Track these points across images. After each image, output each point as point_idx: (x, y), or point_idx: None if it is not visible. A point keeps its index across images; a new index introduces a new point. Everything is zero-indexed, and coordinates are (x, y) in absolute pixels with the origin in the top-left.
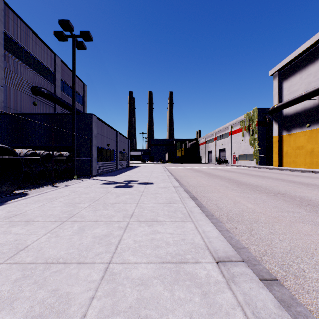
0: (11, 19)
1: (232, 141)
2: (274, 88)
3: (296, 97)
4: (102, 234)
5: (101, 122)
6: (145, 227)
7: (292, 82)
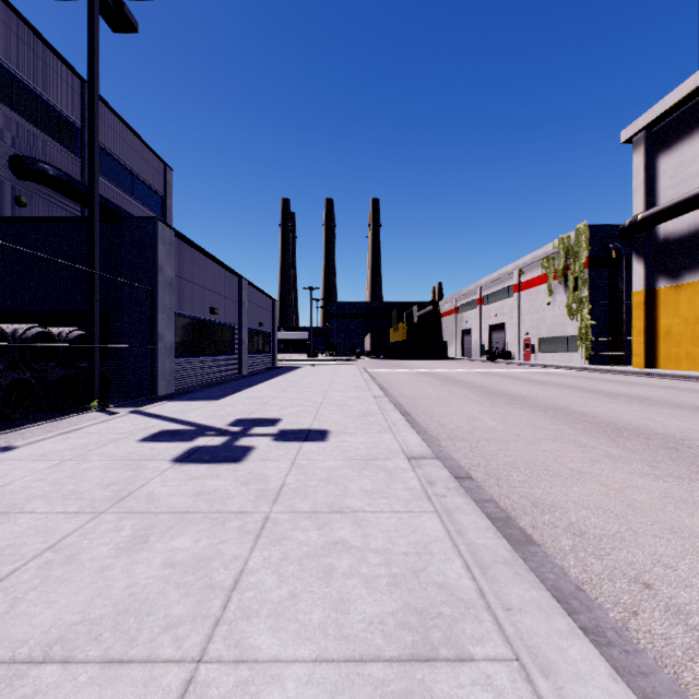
0: None
1: (522, 306)
2: (634, 173)
3: None
4: None
5: (192, 248)
6: None
7: (684, 155)
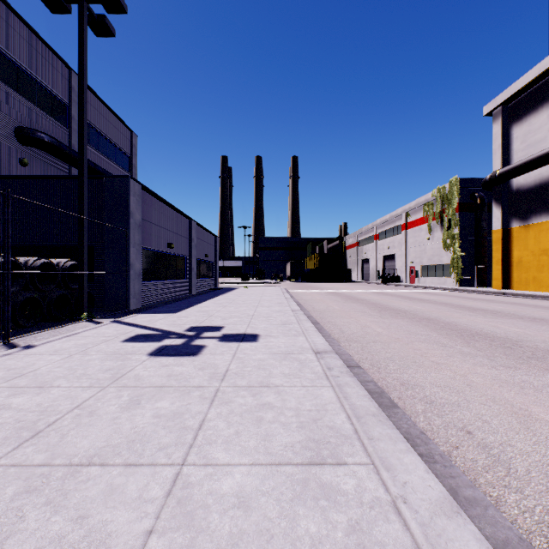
0: None
1: (408, 241)
2: (494, 138)
3: (544, 153)
4: None
5: (154, 198)
6: None
7: (532, 125)
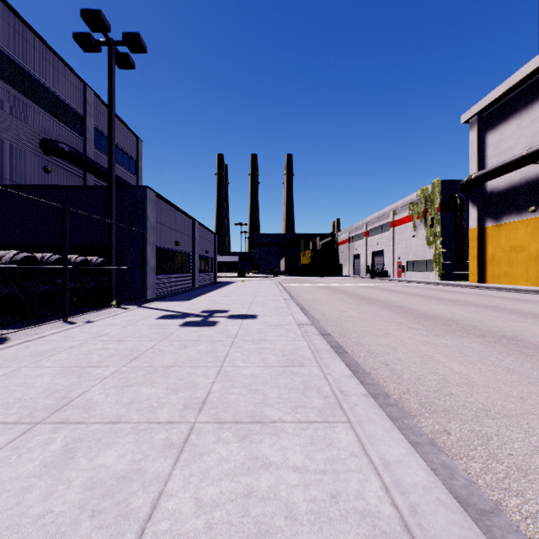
0: (1, 17)
1: (395, 238)
2: (470, 145)
3: (511, 160)
4: (116, 472)
5: (164, 203)
6: (232, 444)
7: (503, 133)
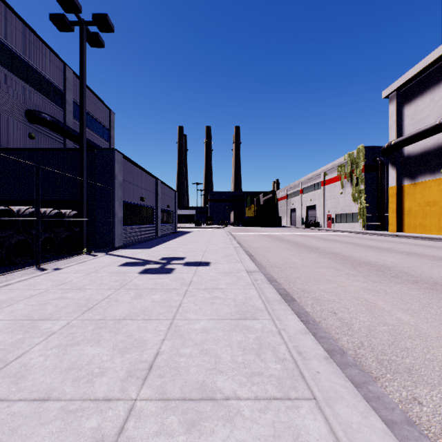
0: None
1: (326, 194)
2: (390, 116)
3: (426, 128)
4: None
5: (131, 164)
6: (176, 437)
7: (418, 106)
